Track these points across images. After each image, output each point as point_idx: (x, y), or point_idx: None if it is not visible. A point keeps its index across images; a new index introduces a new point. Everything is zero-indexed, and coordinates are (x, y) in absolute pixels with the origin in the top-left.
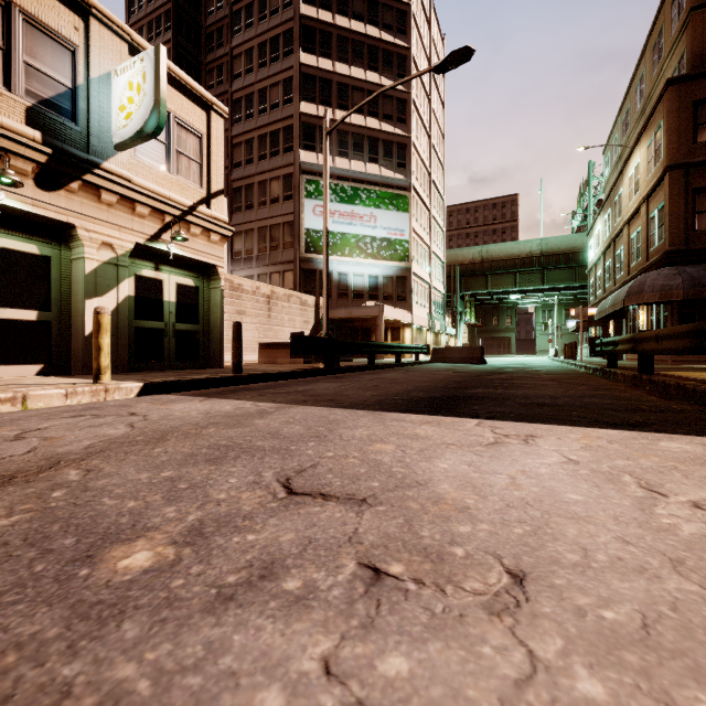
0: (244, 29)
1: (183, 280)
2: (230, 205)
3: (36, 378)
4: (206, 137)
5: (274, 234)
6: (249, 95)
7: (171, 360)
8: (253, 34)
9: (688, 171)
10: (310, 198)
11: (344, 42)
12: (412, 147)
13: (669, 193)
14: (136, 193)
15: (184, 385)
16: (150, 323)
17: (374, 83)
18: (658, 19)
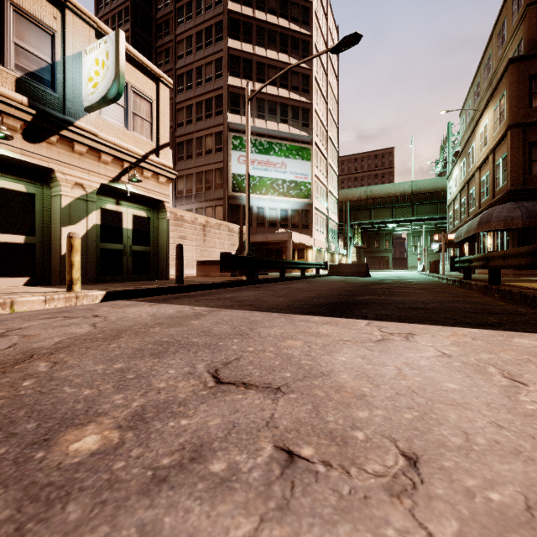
0: (185, 21)
1: (138, 212)
2: (174, 156)
3: (24, 288)
4: (156, 102)
5: (208, 177)
6: (189, 71)
7: (129, 273)
8: (192, 25)
9: (526, 129)
10: (236, 150)
11: (262, 31)
12: (313, 111)
13: (510, 146)
14: (101, 145)
15: (138, 293)
16: (112, 245)
17: (284, 62)
18: (501, 13)
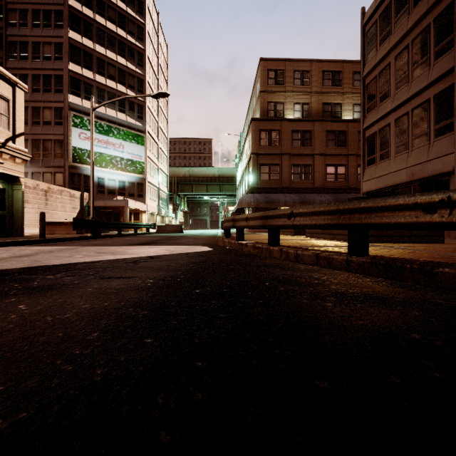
0: None
1: None
2: None
3: None
4: (12, 101)
5: (46, 146)
6: (24, 42)
7: None
8: (27, 0)
9: (258, 156)
10: (77, 127)
11: (102, 33)
12: (146, 108)
13: (252, 164)
14: None
15: (19, 243)
16: None
17: (122, 64)
18: (254, 86)
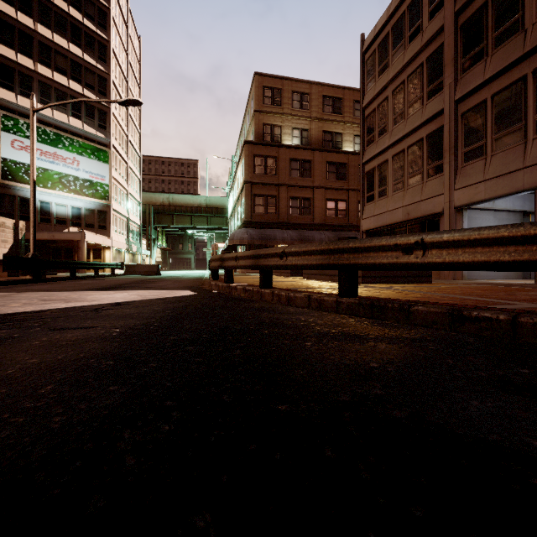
0: None
1: None
2: None
3: None
4: None
5: None
6: None
7: None
8: None
9: (252, 185)
10: (8, 131)
11: (47, 10)
12: (111, 115)
13: (245, 194)
14: None
15: None
16: None
17: (77, 55)
18: (248, 103)
